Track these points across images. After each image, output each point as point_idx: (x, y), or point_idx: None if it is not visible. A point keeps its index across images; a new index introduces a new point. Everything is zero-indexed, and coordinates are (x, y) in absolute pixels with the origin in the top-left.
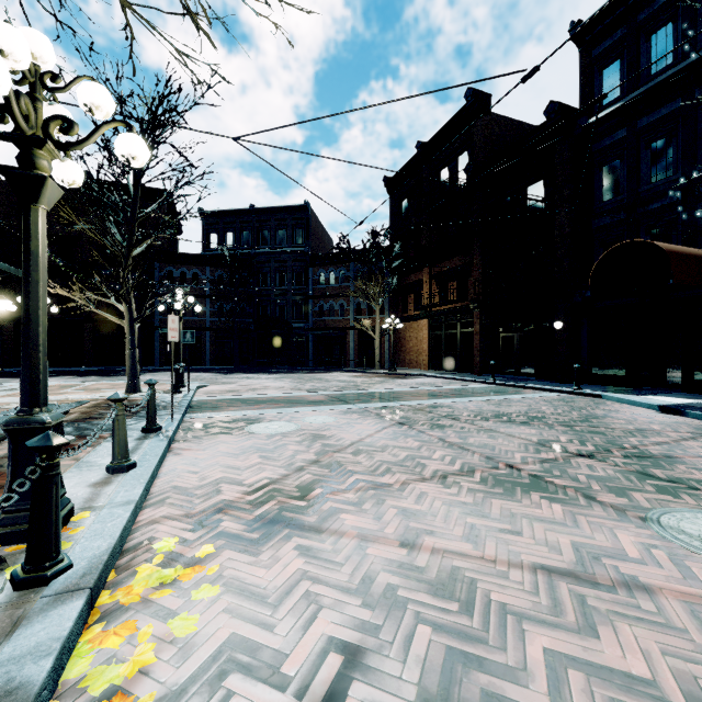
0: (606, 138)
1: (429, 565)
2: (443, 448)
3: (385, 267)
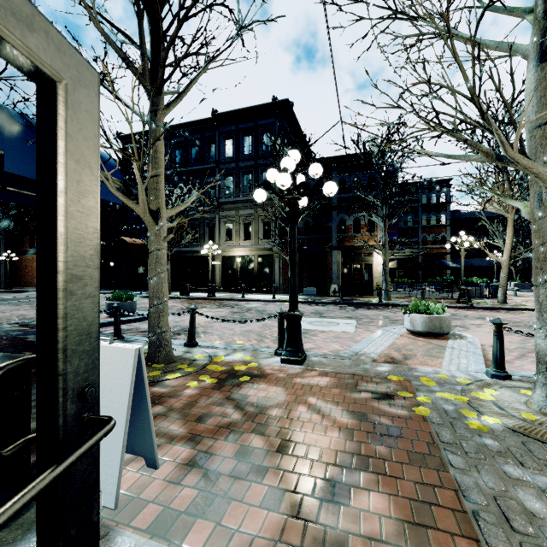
0: (131, 187)
1: (17, 315)
2: (30, 307)
3: (2, 214)
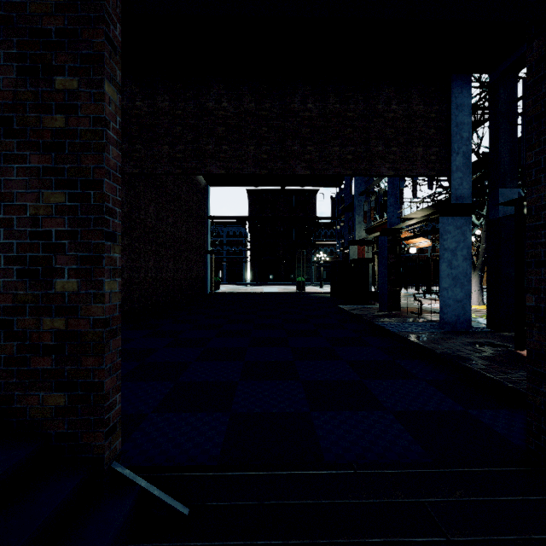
0: None
1: None
2: None
3: None
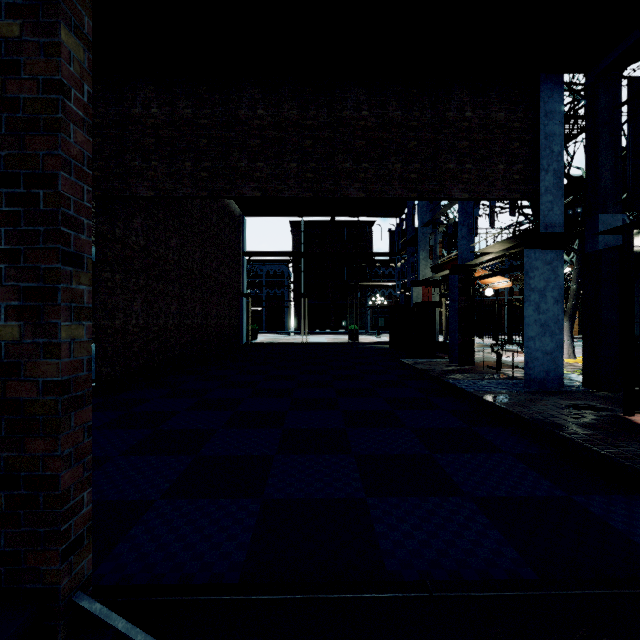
0: None
1: None
2: None
3: None
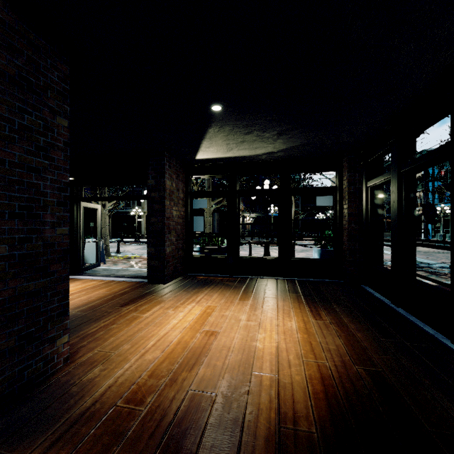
0: None
1: None
2: None
3: None
